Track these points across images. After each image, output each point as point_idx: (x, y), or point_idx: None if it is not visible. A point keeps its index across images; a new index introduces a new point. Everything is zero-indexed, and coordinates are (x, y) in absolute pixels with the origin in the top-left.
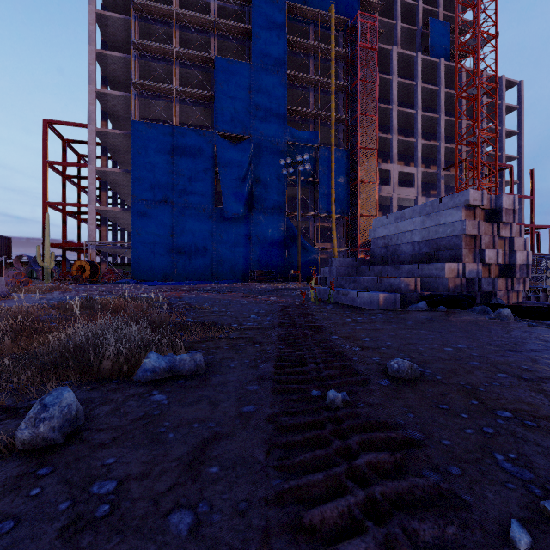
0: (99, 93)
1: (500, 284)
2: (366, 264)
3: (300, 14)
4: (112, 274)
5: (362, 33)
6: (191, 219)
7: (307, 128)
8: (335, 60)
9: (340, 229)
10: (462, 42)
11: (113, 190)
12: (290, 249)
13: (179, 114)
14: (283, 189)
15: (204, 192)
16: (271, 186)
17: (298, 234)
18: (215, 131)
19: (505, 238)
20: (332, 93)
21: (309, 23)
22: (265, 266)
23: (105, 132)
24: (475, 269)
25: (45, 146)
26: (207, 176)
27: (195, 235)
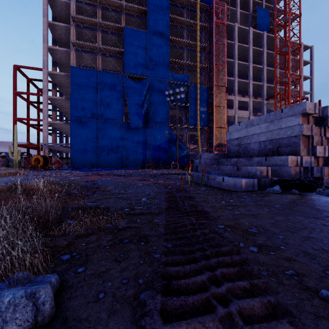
0: (50, 48)
1: (325, 171)
2: (224, 157)
3: (177, 1)
4: (58, 164)
5: (216, 14)
6: (109, 129)
7: (182, 73)
8: (199, 31)
9: (203, 136)
10: (279, 19)
11: (60, 111)
12: (171, 148)
13: (101, 63)
14: (167, 110)
15: (117, 112)
16: (159, 108)
17: (177, 138)
18: (124, 74)
19: (328, 138)
20: (197, 51)
21: (183, 8)
22: (155, 159)
23: (54, 74)
24: (309, 160)
25: (14, 82)
26: (119, 102)
27: (111, 139)
